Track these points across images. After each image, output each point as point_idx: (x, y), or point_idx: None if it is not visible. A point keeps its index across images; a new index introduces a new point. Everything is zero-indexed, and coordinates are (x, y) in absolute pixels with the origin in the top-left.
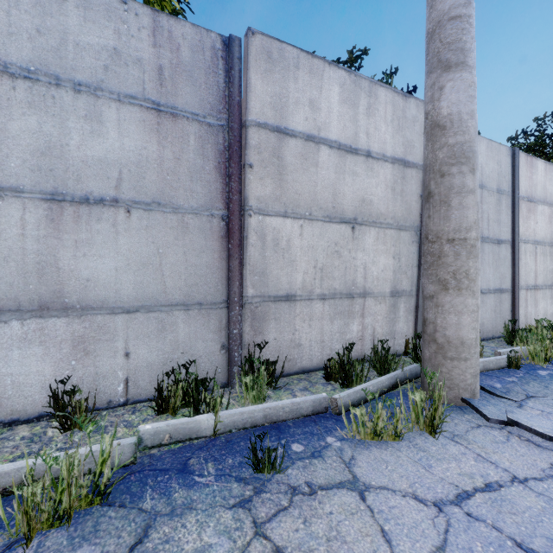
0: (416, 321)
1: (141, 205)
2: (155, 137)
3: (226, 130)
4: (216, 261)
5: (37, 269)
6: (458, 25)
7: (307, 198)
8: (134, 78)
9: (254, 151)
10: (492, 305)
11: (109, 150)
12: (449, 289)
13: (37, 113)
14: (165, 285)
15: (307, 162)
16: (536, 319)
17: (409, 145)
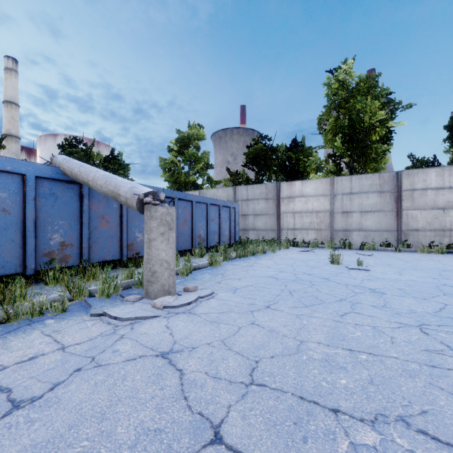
0: None
1: (376, 211)
2: (379, 198)
3: (397, 192)
4: (394, 221)
5: (358, 224)
6: None
7: (422, 204)
8: (375, 188)
9: (404, 196)
10: None
11: (370, 202)
12: None
13: (358, 199)
14: (381, 226)
15: (422, 195)
16: None
17: None
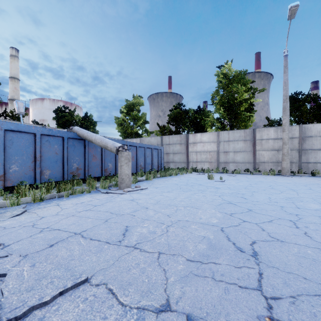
0: (298, 168)
1: (242, 151)
2: (244, 144)
3: (253, 140)
4: (252, 157)
5: (233, 158)
6: (284, 126)
7: (267, 148)
8: (241, 138)
9: (257, 143)
10: None
11: (239, 146)
12: (282, 161)
13: (233, 144)
14: (245, 160)
15: (266, 142)
16: None
17: (293, 134)
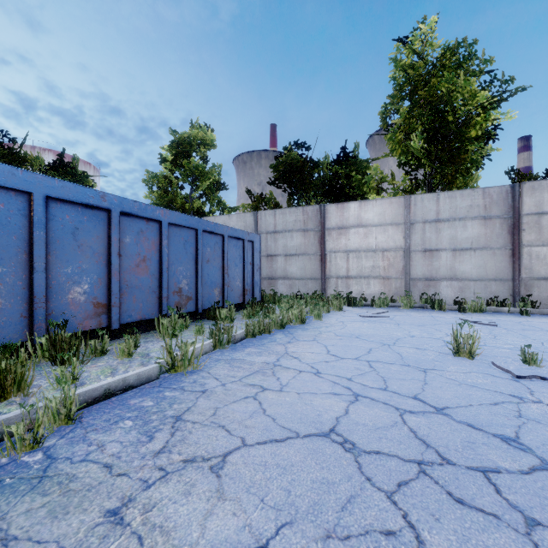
0: None
1: (478, 249)
2: (483, 227)
3: (512, 218)
4: (507, 265)
5: (450, 268)
6: None
7: None
8: (476, 211)
9: (525, 224)
10: None
11: (468, 234)
12: None
13: (450, 229)
14: (487, 273)
15: None
16: None
17: None
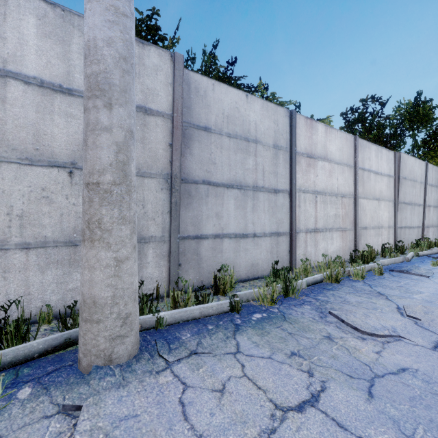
0: (169, 266)
1: None
2: None
3: None
4: None
5: None
6: None
7: None
8: None
9: None
10: (268, 247)
11: None
12: (85, 240)
13: None
14: None
15: None
16: (316, 257)
17: (151, 93)
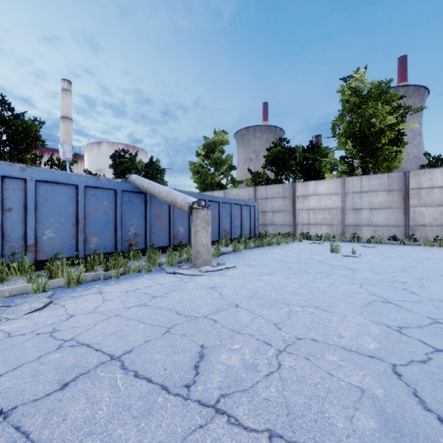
0: None
1: (385, 208)
2: (387, 196)
3: (404, 190)
4: (402, 217)
5: (368, 219)
6: None
7: (429, 202)
8: (383, 187)
9: (411, 194)
10: None
11: (379, 200)
12: None
13: (368, 197)
14: (390, 222)
15: (428, 193)
16: None
17: None
